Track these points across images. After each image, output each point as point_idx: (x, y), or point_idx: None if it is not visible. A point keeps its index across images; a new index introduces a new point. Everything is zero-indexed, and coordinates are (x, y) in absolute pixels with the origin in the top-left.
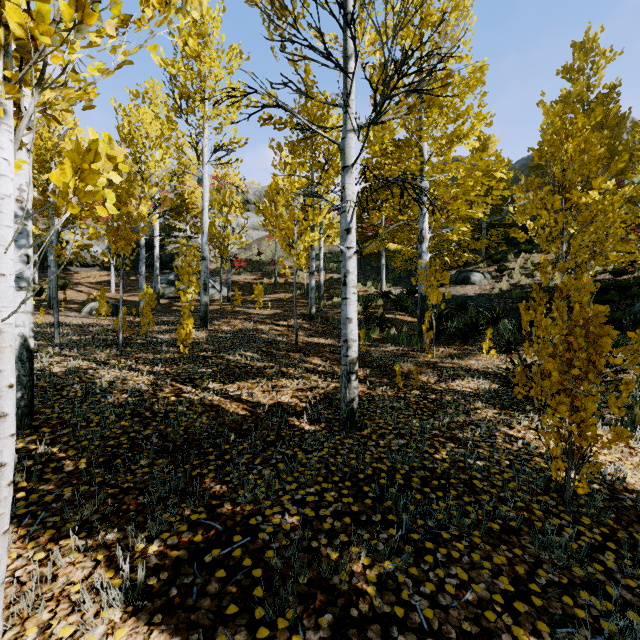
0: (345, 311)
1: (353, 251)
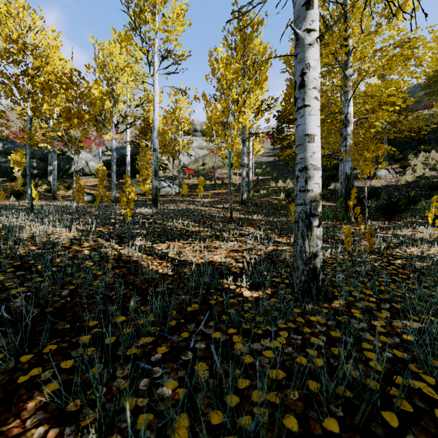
0: (302, 125)
1: (315, 36)
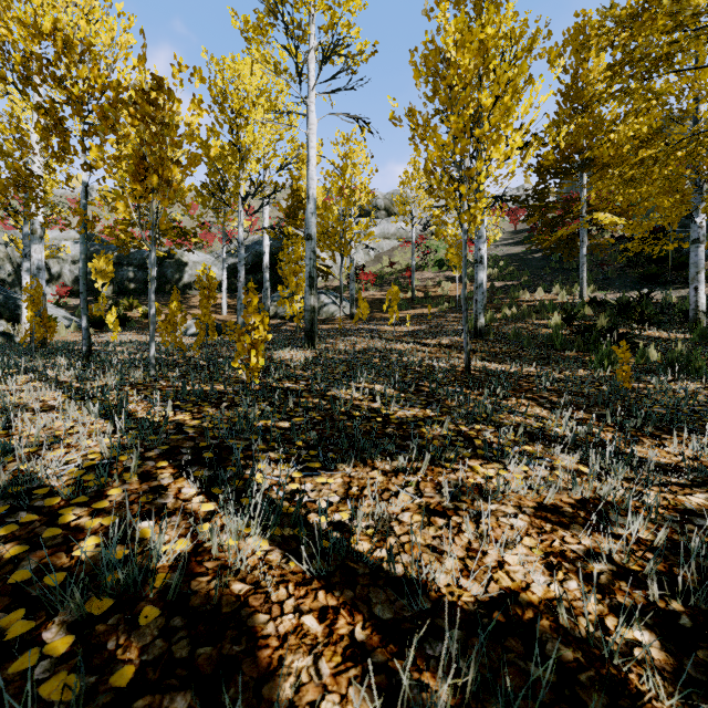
0: None
1: None
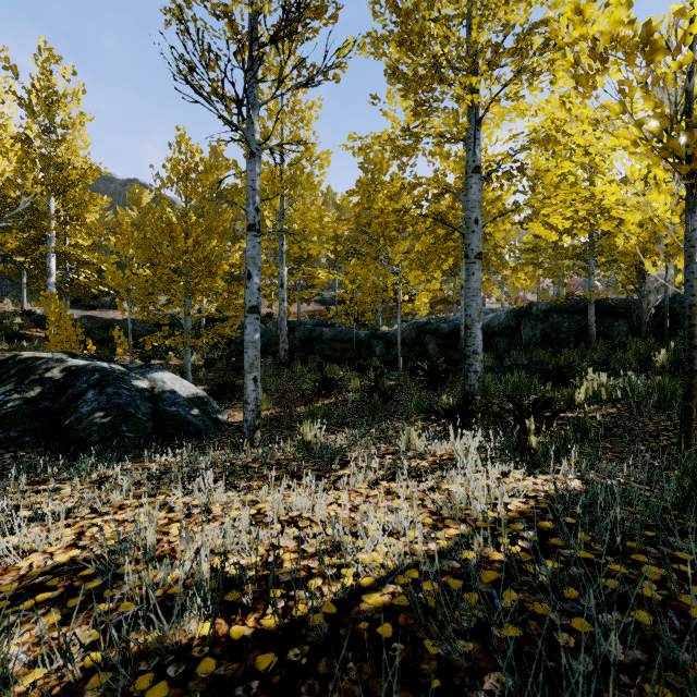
0: None
1: None
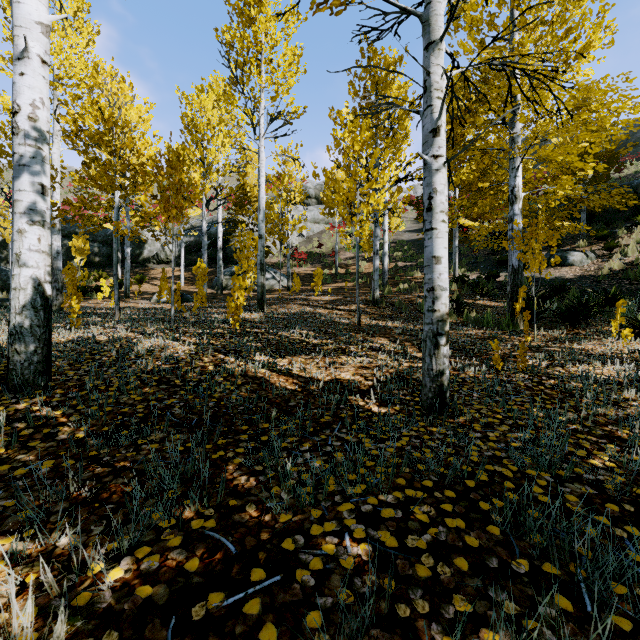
0: (430, 247)
1: (442, 161)
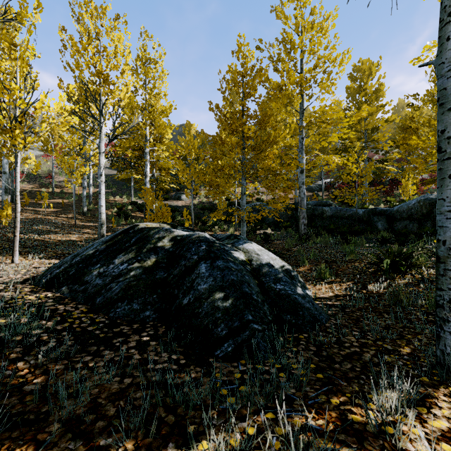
0: (100, 203)
1: (103, 182)
